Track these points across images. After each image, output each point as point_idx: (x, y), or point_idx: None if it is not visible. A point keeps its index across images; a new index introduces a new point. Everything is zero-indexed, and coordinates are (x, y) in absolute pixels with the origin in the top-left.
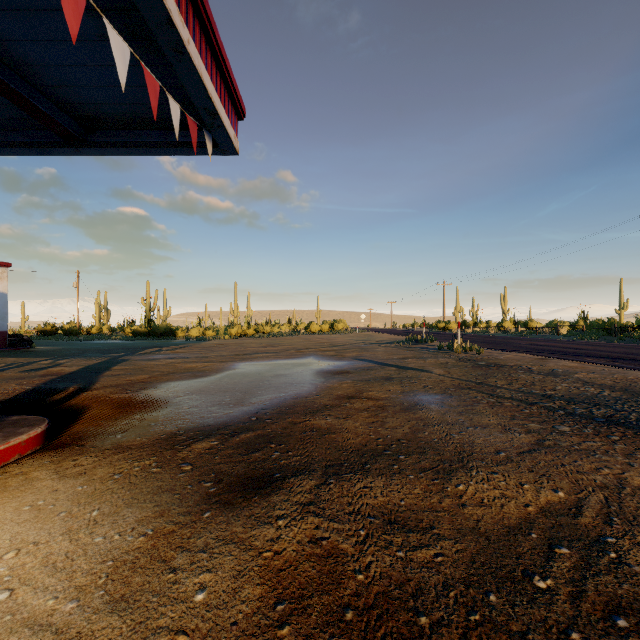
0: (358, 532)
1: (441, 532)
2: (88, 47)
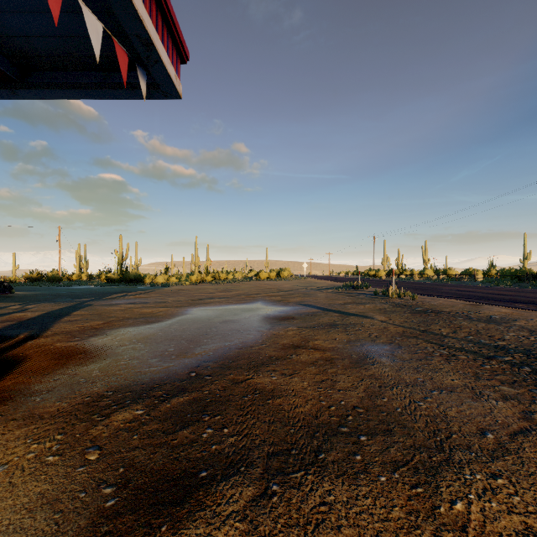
0: None
1: None
2: None
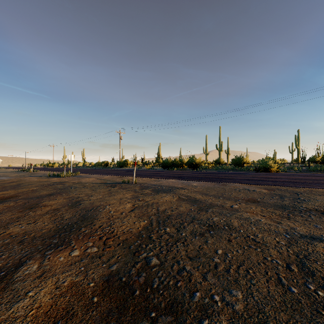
0: None
1: None
2: None
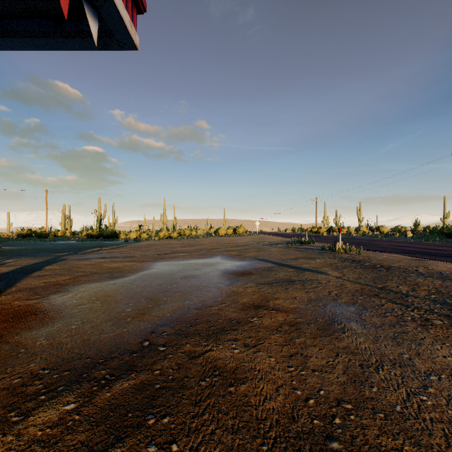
0: None
1: None
2: None
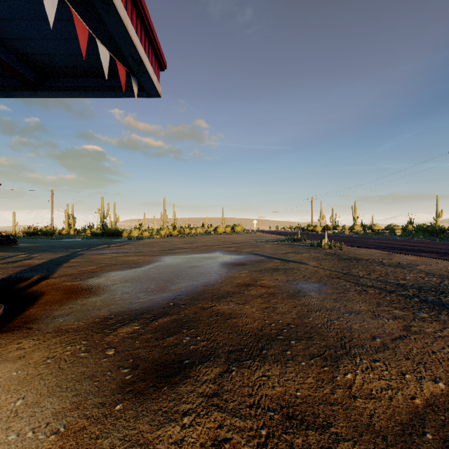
0: (259, 431)
1: (338, 430)
2: (34, 3)
